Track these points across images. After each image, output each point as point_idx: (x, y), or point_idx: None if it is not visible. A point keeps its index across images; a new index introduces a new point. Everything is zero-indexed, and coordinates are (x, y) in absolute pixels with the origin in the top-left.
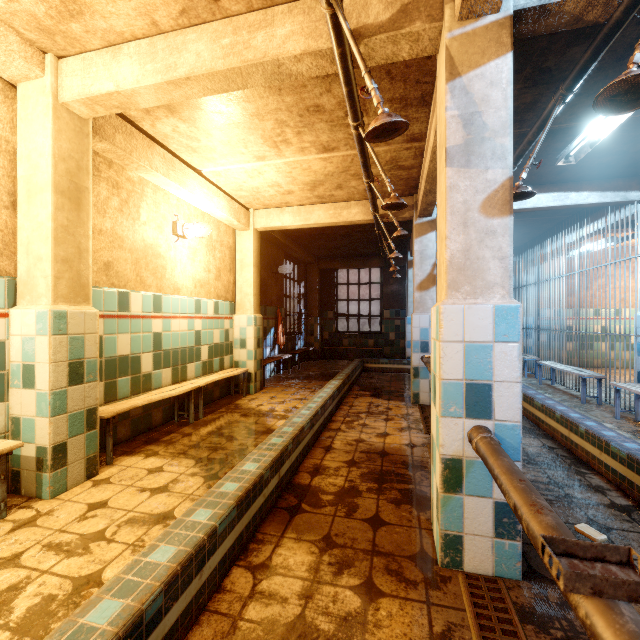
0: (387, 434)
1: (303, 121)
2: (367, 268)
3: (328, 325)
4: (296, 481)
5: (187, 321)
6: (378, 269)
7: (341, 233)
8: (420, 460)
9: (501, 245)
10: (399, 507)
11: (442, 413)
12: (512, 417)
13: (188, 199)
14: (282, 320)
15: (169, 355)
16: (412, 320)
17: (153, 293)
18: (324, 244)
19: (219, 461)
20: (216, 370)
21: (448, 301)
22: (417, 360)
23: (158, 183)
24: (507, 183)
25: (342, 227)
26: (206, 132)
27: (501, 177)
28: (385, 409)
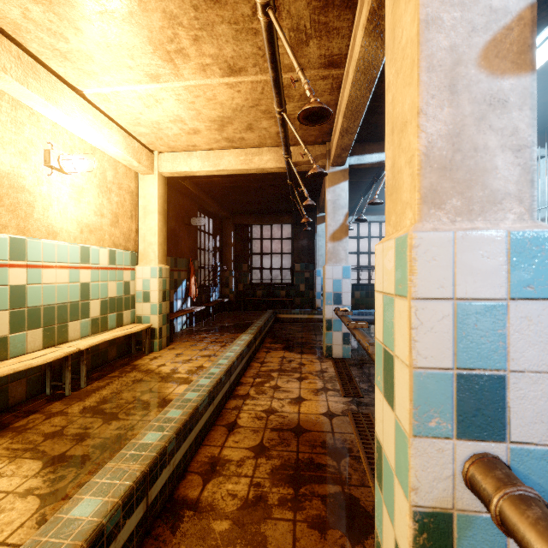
0: (302, 399)
1: (199, 18)
2: (279, 229)
3: (243, 277)
4: (180, 493)
5: (68, 272)
6: (289, 230)
7: (254, 186)
8: (343, 438)
9: (517, 125)
10: (325, 537)
11: (415, 430)
12: (542, 436)
13: (66, 124)
14: (195, 272)
15: (38, 313)
16: (325, 271)
17: (11, 235)
18: (238, 198)
19: (79, 461)
20: (112, 327)
21: (424, 225)
22: (330, 312)
23: (14, 94)
24: (527, 14)
25: (255, 179)
26: (72, 25)
27: (517, 3)
28: (298, 365)
